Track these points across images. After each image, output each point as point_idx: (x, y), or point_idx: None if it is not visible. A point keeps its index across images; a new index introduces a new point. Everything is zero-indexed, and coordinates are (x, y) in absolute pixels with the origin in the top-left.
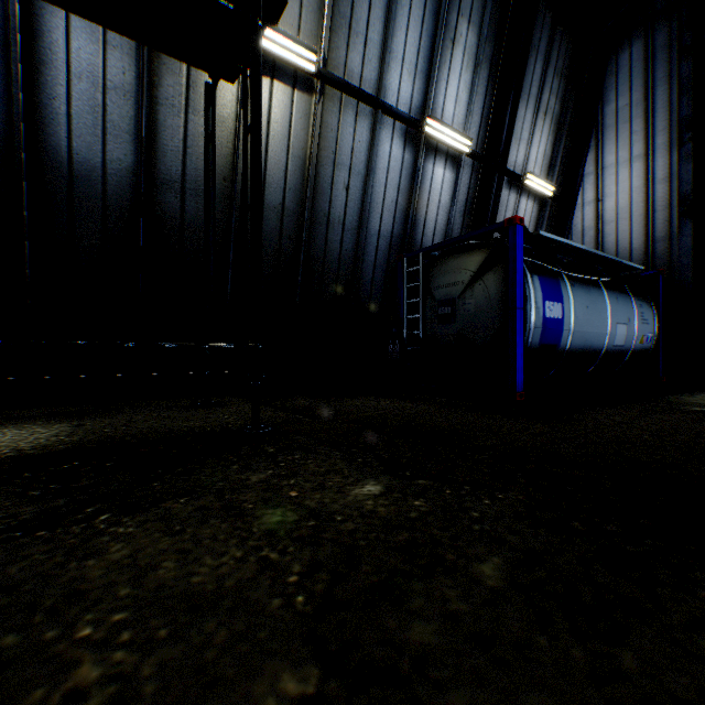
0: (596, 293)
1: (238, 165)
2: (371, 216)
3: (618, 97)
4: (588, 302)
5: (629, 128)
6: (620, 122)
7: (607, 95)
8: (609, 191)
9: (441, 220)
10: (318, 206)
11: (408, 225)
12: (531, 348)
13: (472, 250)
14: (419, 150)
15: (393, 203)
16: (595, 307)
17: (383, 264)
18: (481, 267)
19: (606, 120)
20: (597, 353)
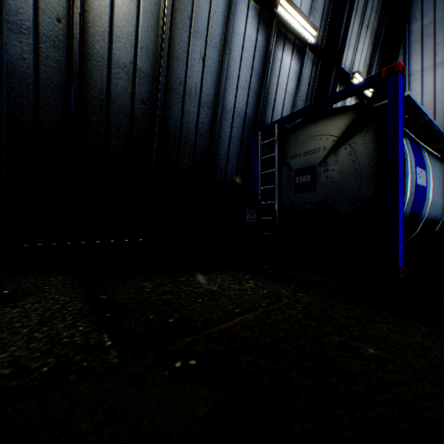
0: (439, 166)
1: (74, 3)
2: (227, 92)
3: (423, 17)
4: (438, 173)
5: (433, 41)
6: (425, 37)
7: (413, 16)
8: (415, 92)
9: (287, 106)
10: (174, 73)
11: (259, 106)
12: (403, 217)
13: (333, 115)
14: (270, 35)
15: (247, 82)
16: (441, 179)
17: (238, 141)
18: (348, 129)
19: (412, 36)
20: (437, 222)
